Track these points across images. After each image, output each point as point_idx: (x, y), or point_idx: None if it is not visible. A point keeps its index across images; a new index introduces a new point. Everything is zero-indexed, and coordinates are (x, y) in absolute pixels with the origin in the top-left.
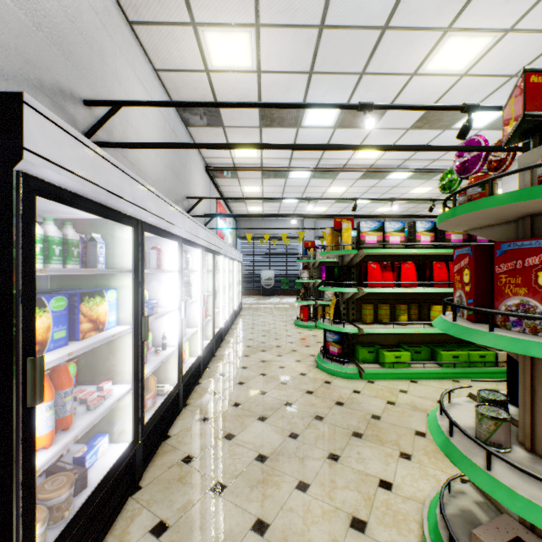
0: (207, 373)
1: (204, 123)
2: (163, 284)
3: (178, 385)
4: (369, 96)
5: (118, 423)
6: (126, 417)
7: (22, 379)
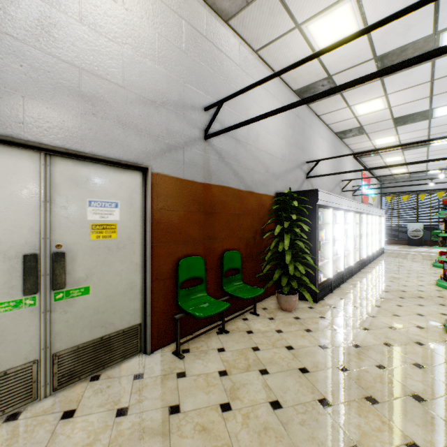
0: (355, 275)
1: (353, 135)
2: (336, 229)
3: (342, 271)
4: None
5: (325, 272)
6: (328, 270)
7: (317, 244)
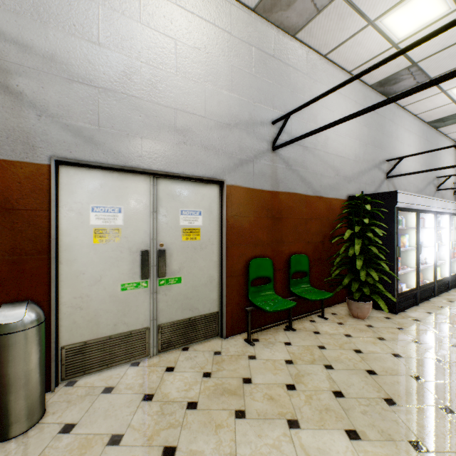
0: (453, 289)
1: (452, 122)
2: (424, 234)
3: (433, 282)
4: None
5: (408, 282)
6: (412, 280)
7: (396, 251)
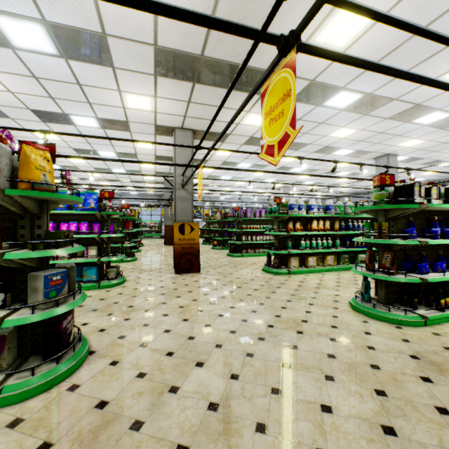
0: None
1: None
2: None
3: None
4: (64, 164)
5: None
6: None
7: None
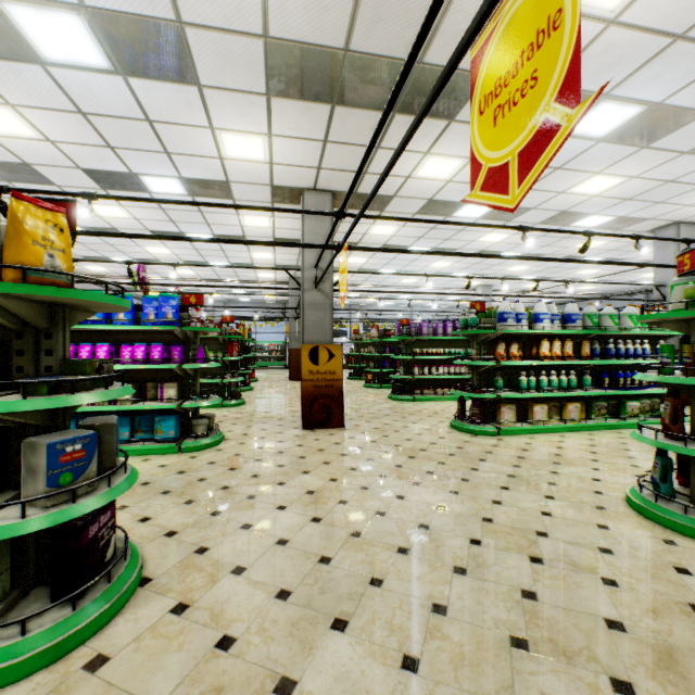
0: None
1: None
2: None
3: None
4: (140, 256)
5: None
6: None
7: None
